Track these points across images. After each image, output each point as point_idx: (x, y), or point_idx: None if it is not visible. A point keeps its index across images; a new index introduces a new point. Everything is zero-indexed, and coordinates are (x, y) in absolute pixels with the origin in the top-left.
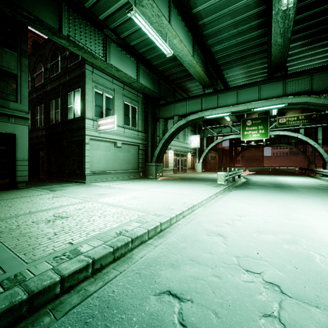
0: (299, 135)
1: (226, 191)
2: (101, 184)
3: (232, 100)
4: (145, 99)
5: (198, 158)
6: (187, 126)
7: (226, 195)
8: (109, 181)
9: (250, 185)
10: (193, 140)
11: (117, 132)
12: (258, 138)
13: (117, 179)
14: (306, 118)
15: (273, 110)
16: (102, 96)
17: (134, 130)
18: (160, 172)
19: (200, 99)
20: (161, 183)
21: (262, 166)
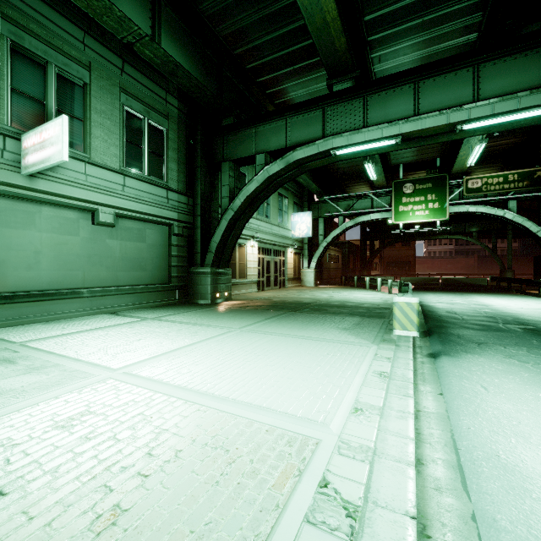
0: (508, 213)
1: (418, 357)
2: (19, 333)
3: (401, 107)
4: (188, 114)
5: (307, 259)
6: (287, 181)
7: (439, 384)
8: (68, 319)
9: (458, 326)
10: (298, 223)
11: (99, 184)
12: (426, 218)
13: (99, 310)
14: (523, 179)
15: (475, 152)
16: (45, 71)
17: (155, 185)
18: (225, 290)
19: (319, 110)
20: (214, 324)
21: (414, 274)
